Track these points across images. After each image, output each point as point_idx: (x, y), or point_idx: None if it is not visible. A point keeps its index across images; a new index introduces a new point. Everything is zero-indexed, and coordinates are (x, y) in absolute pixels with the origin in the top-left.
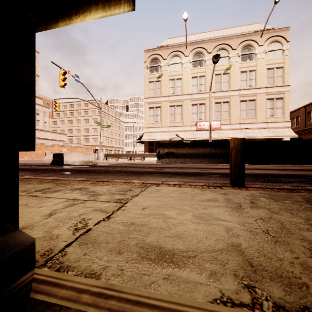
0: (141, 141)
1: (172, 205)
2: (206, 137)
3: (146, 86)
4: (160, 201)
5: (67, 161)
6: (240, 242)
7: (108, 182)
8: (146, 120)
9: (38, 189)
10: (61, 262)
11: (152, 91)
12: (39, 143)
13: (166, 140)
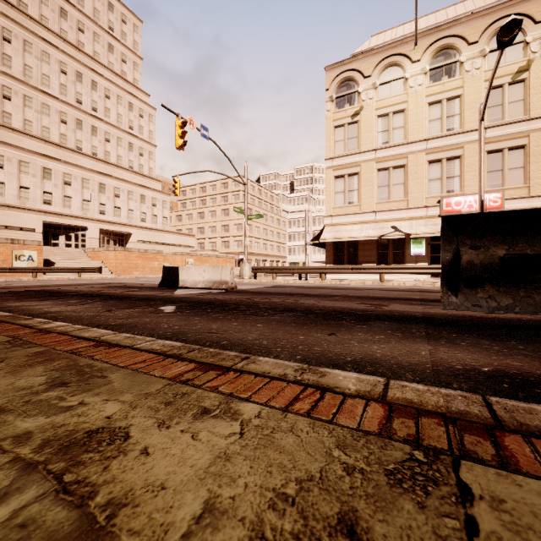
0: (318, 242)
1: None
2: None
3: (329, 136)
4: None
5: (184, 281)
6: None
7: (238, 373)
8: (330, 202)
9: None
10: None
11: (341, 145)
12: (154, 250)
13: (371, 238)
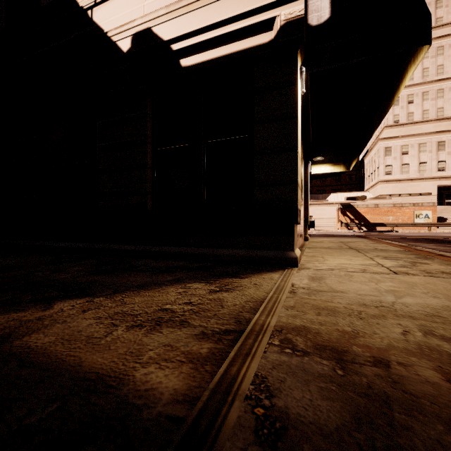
0: None
1: (420, 286)
2: None
3: None
4: (432, 283)
5: None
6: (351, 295)
7: None
8: None
9: (390, 256)
10: (302, 269)
11: None
12: None
13: None
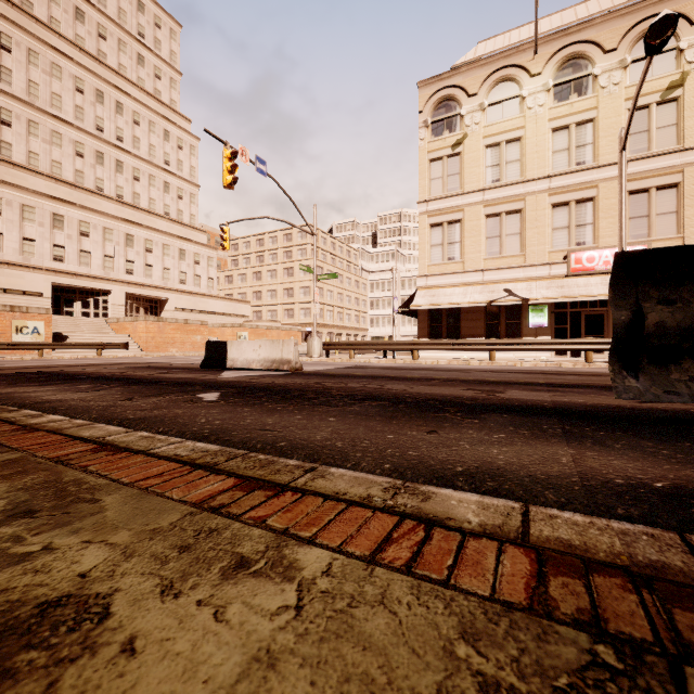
0: (409, 309)
1: None
2: (601, 294)
3: (423, 172)
4: None
5: (233, 360)
6: None
7: (298, 495)
8: (424, 258)
9: None
10: None
11: (438, 184)
12: (197, 321)
13: (477, 305)
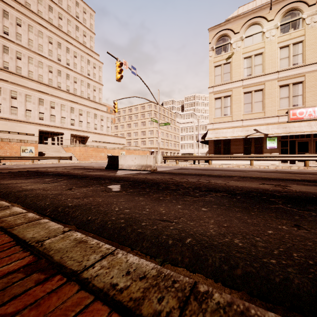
0: (204, 140)
1: None
2: (308, 131)
3: (211, 72)
4: None
5: (122, 165)
6: None
7: None
8: (211, 114)
9: None
10: None
11: (219, 78)
12: (102, 146)
13: (240, 137)
